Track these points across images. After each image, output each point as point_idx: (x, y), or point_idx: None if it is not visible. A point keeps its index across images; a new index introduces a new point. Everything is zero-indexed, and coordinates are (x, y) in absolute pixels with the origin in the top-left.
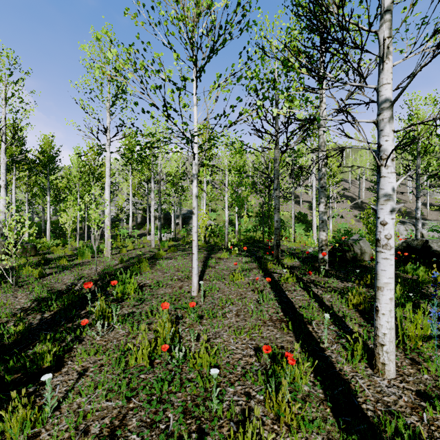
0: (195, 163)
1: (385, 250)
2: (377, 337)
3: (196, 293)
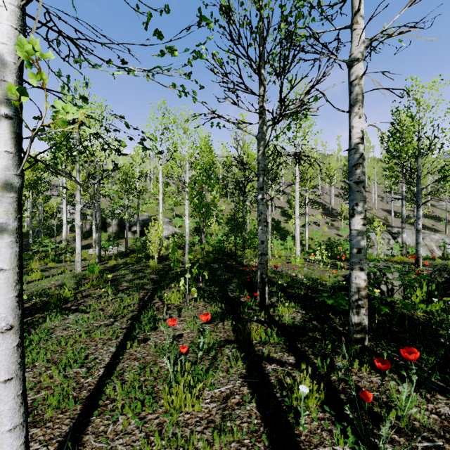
0: (0, 61)
1: None
2: None
3: None
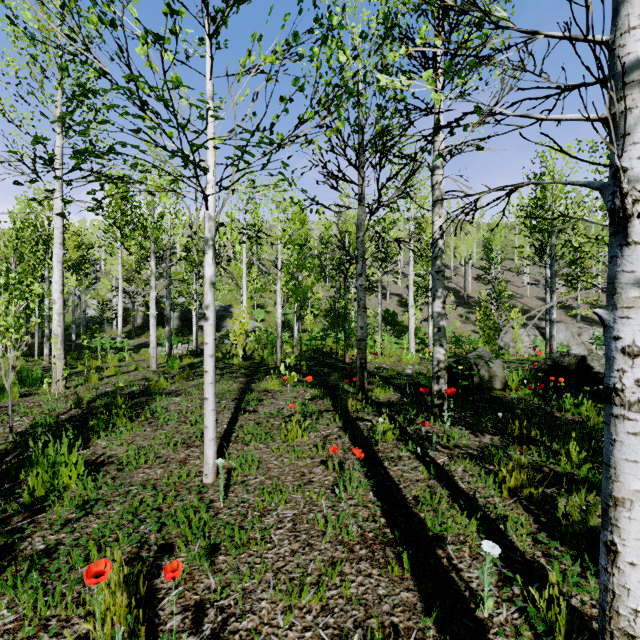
0: (210, 216)
1: (636, 414)
2: (616, 615)
3: (212, 477)
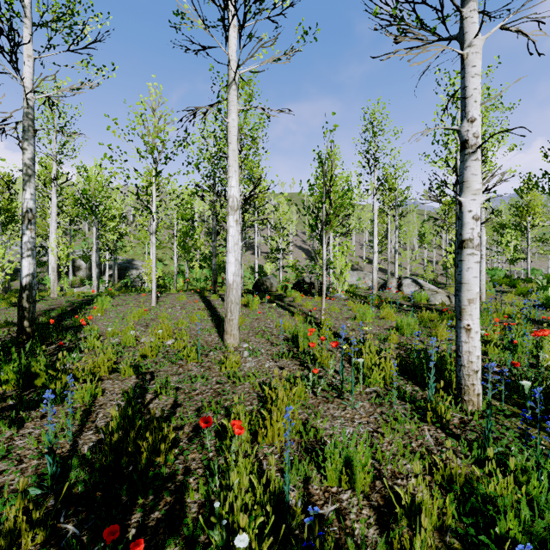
0: (154, 224)
1: None
2: None
3: (155, 304)
